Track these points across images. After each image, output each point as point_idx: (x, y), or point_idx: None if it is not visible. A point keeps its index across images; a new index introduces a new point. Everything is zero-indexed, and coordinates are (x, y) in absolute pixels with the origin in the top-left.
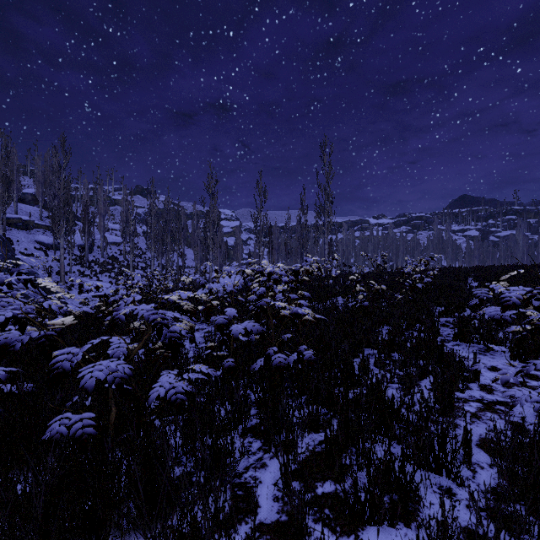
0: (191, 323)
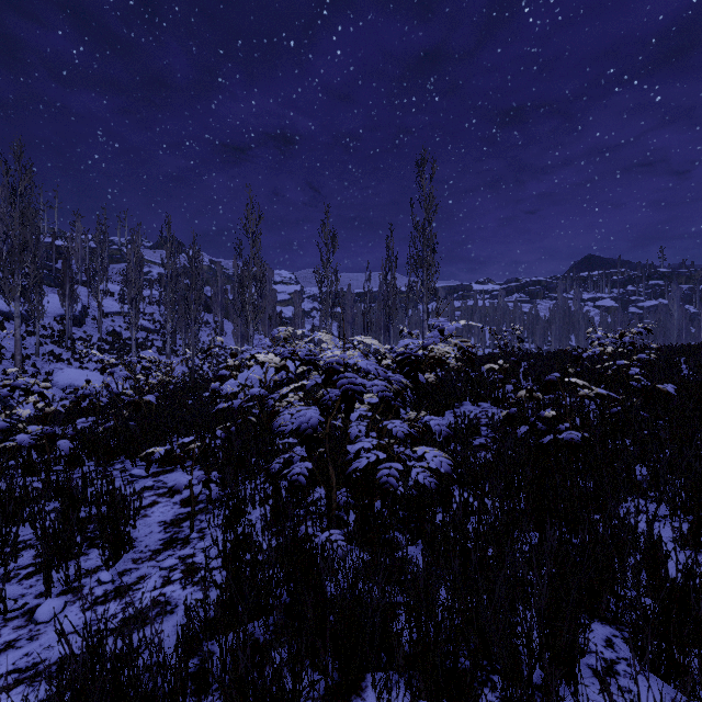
0: None
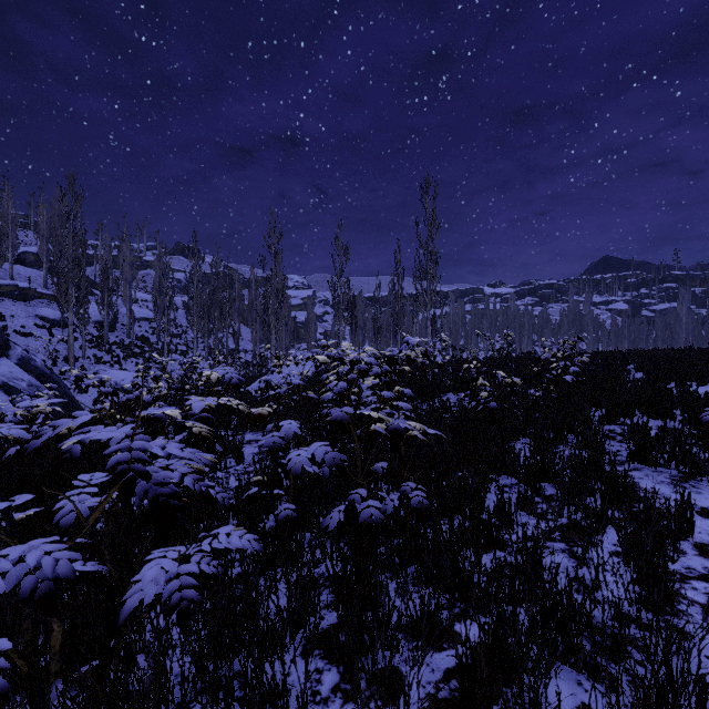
0: (211, 457)
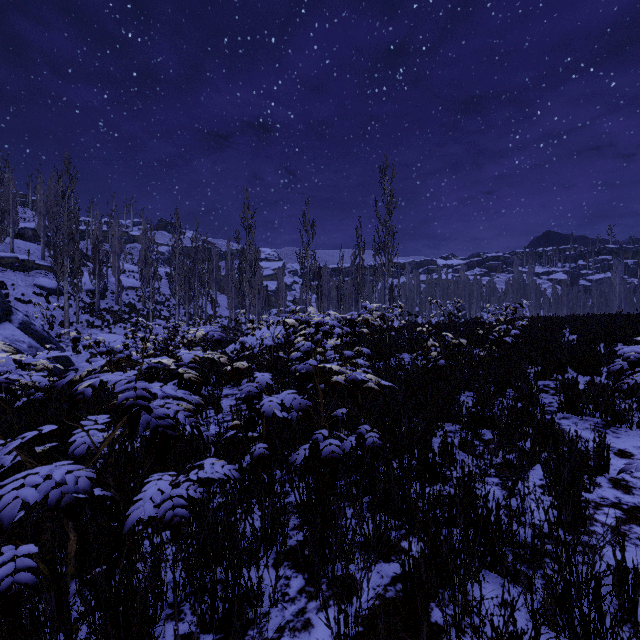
0: (198, 399)
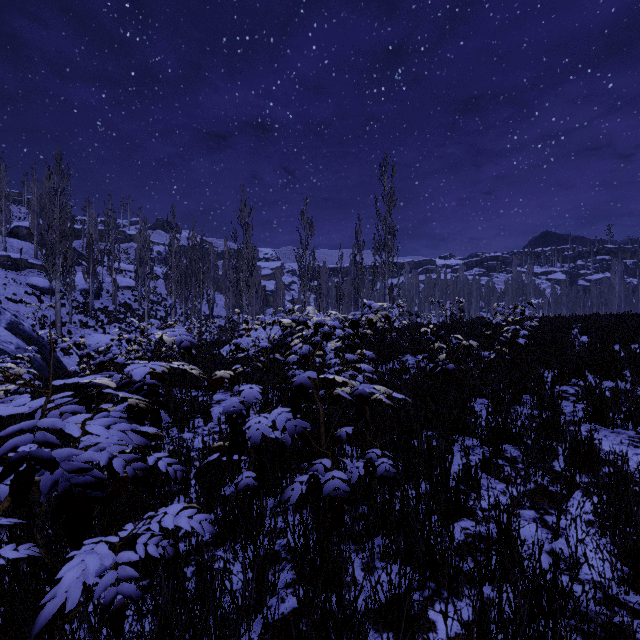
0: (155, 430)
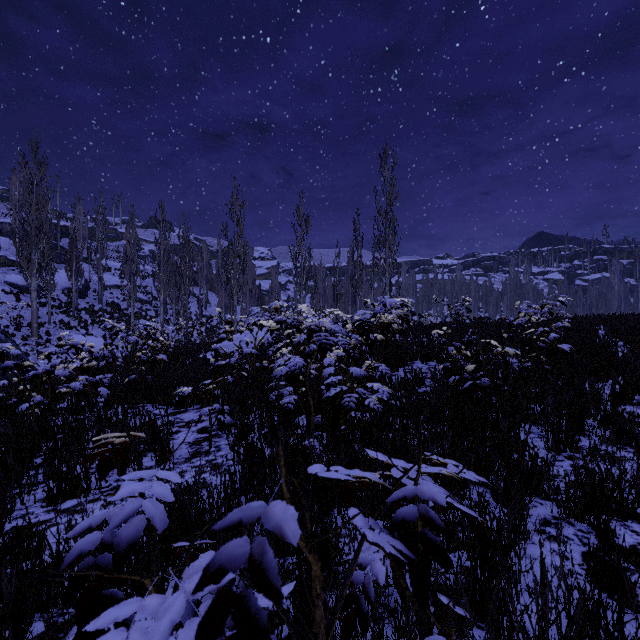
0: None
